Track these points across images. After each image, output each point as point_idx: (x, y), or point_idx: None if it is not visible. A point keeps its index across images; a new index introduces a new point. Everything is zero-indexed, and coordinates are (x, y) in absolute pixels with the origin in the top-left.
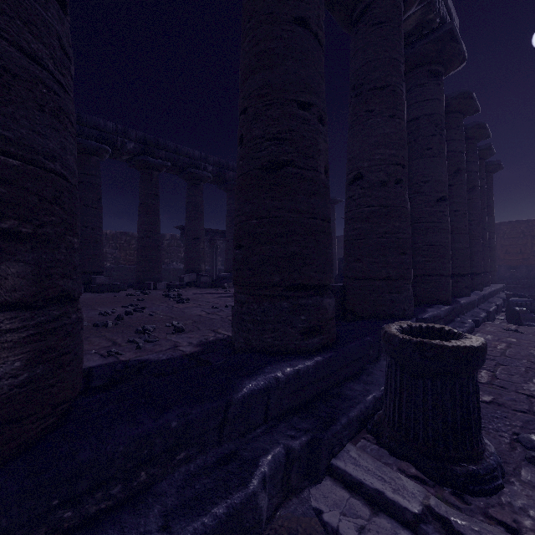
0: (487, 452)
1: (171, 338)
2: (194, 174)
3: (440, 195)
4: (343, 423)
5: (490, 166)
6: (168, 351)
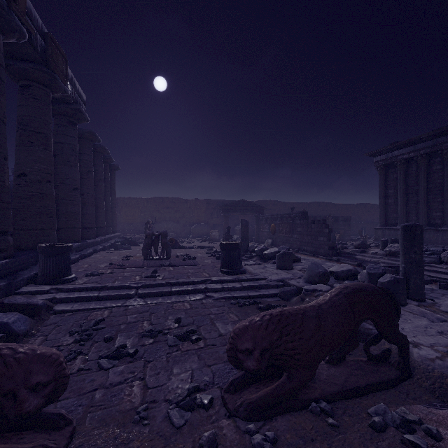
0: (73, 275)
1: None
2: None
3: (75, 187)
4: (21, 279)
5: (113, 167)
6: None
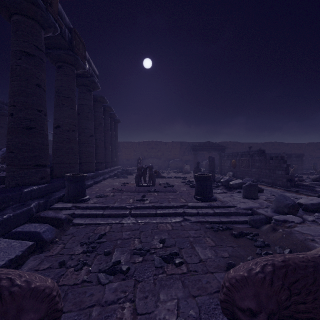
0: (87, 196)
1: None
2: None
3: (91, 134)
4: (53, 198)
5: (116, 120)
6: None
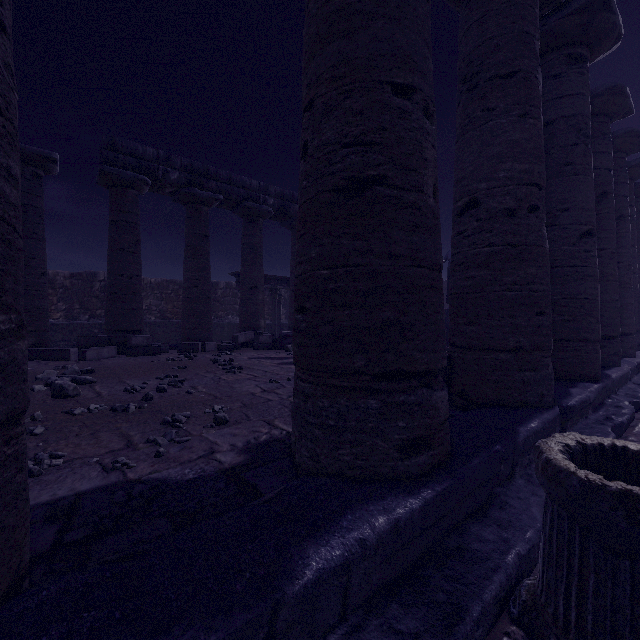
0: None
1: (208, 436)
2: (251, 208)
3: (586, 228)
4: (475, 616)
5: (639, 189)
6: (199, 462)
